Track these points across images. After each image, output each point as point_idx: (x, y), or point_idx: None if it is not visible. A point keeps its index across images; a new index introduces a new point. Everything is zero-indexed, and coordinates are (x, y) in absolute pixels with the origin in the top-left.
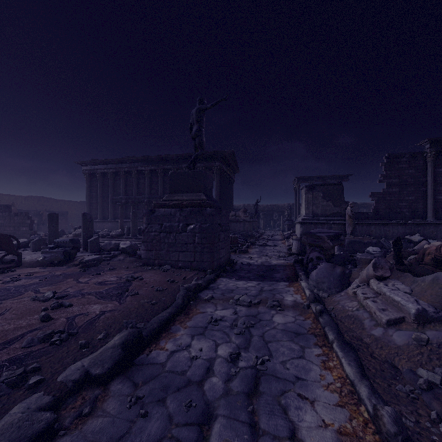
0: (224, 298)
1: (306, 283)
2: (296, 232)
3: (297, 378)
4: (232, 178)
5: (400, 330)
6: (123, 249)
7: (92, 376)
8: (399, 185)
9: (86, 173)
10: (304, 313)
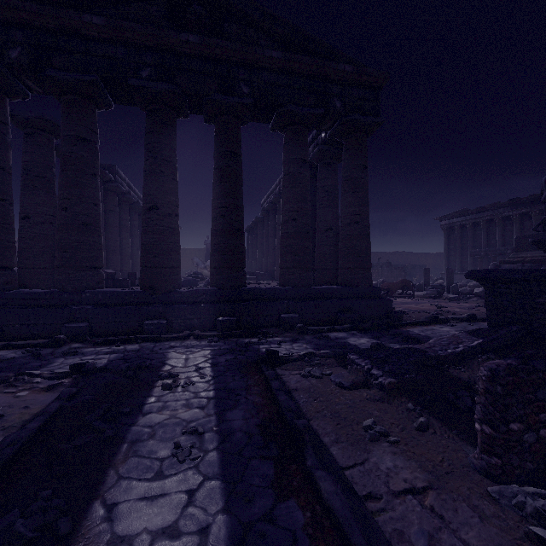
0: None
1: None
2: None
3: None
4: None
5: None
6: (476, 293)
7: (457, 318)
8: None
9: (444, 228)
10: None
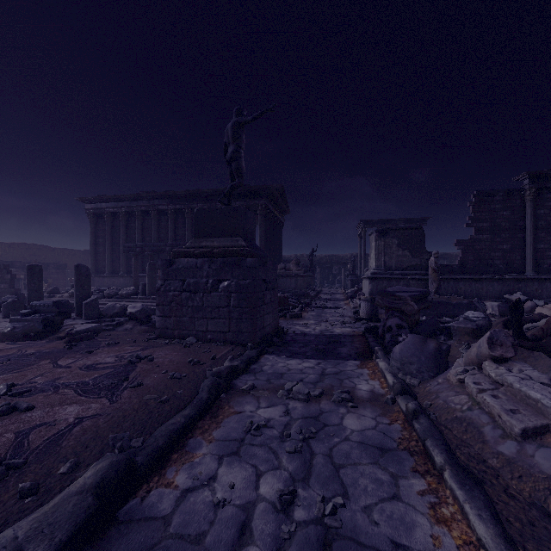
0: (271, 388)
1: (386, 363)
2: (363, 290)
3: (394, 545)
4: (281, 221)
5: (545, 446)
6: (131, 315)
7: None
8: (491, 230)
9: (90, 213)
10: (388, 412)
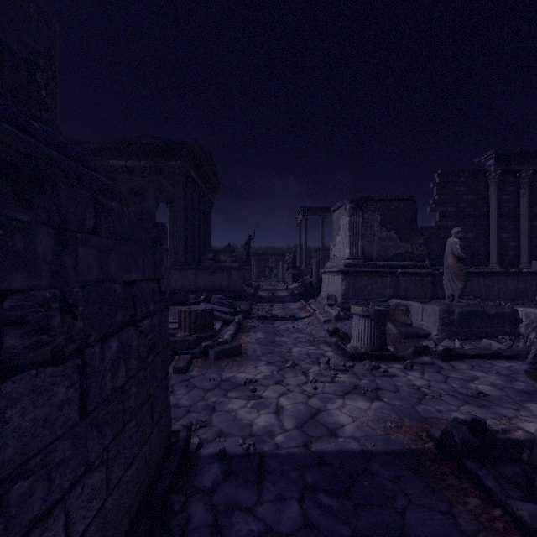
0: None
1: None
2: (326, 289)
3: None
4: (209, 199)
5: None
6: None
7: None
8: (456, 216)
9: None
10: None
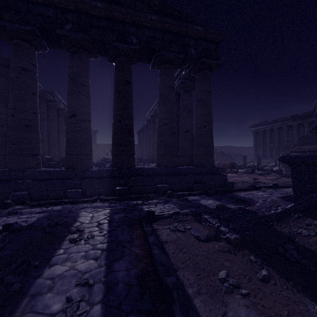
0: None
1: None
2: None
3: None
4: None
5: None
6: (274, 170)
7: (266, 186)
8: None
9: (253, 132)
10: None
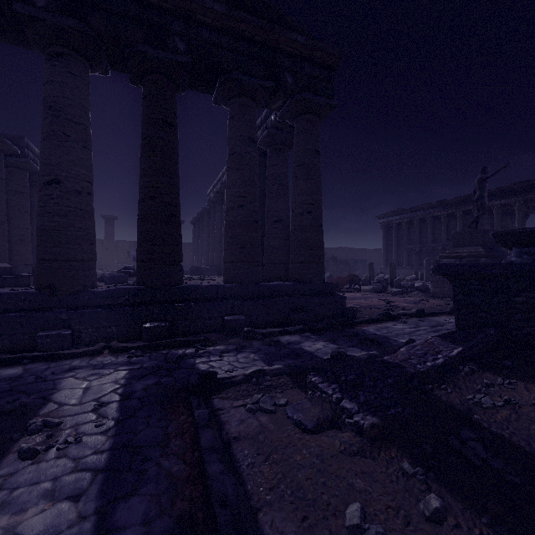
0: None
1: None
2: None
3: None
4: None
5: None
6: (417, 287)
7: (407, 313)
8: None
9: (383, 225)
10: None
